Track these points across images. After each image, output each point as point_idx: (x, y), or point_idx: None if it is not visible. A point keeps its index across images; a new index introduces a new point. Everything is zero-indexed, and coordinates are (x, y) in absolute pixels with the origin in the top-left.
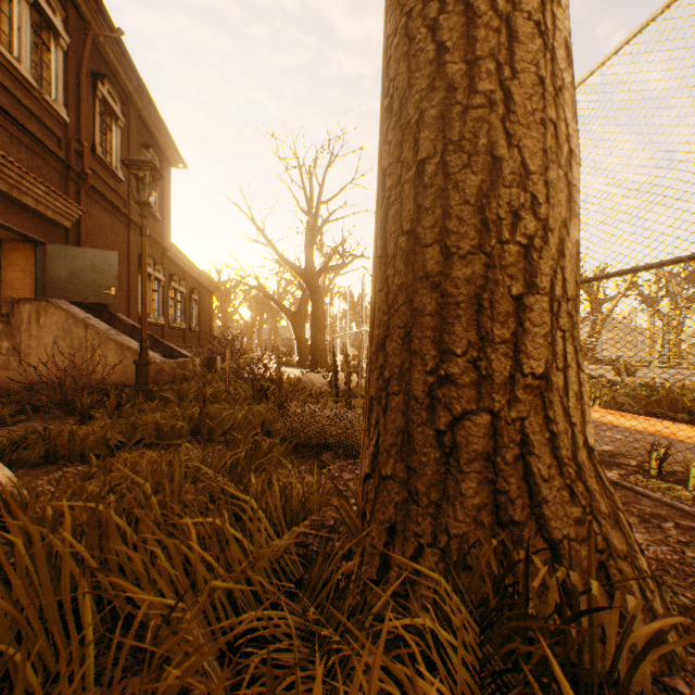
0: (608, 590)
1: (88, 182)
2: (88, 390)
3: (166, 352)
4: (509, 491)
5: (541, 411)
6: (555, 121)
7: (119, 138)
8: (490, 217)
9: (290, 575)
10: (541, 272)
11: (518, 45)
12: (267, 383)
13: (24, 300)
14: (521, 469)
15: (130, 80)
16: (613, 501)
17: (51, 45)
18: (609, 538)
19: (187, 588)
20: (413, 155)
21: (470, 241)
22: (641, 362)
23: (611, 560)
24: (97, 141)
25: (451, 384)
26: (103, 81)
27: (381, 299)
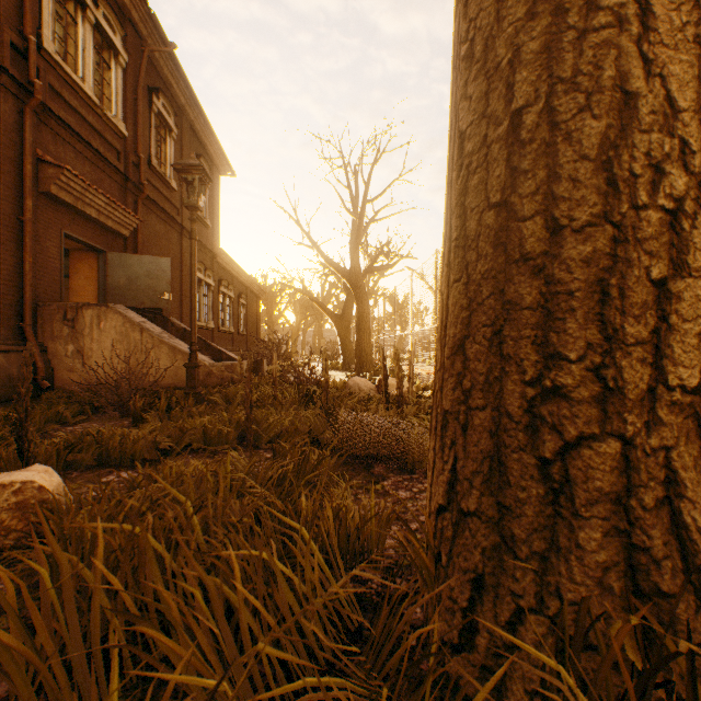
0: None
1: (144, 193)
2: (142, 392)
3: (215, 355)
4: (652, 548)
5: (695, 438)
6: None
7: (173, 149)
8: (619, 174)
9: (347, 621)
10: (694, 246)
11: None
12: (313, 388)
13: (87, 305)
14: (667, 518)
15: (183, 93)
16: None
17: (112, 63)
18: None
19: (228, 639)
20: (504, 106)
21: (590, 209)
22: None
23: None
24: (152, 153)
25: (560, 399)
26: (158, 95)
27: (458, 291)
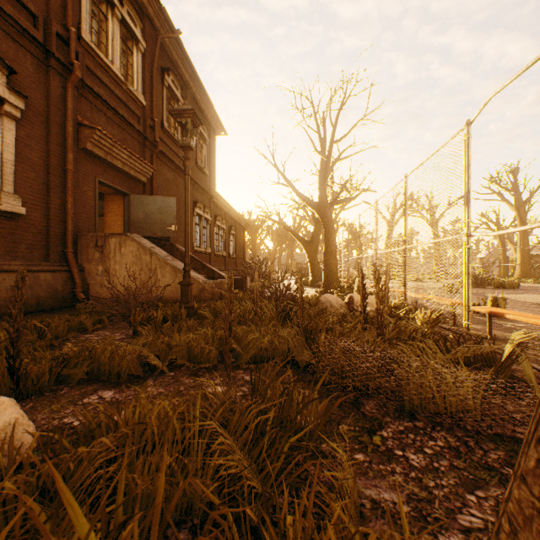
0: None
1: (157, 148)
2: (146, 305)
3: (209, 274)
4: None
5: None
6: None
7: None
8: None
9: None
10: None
11: None
12: (290, 304)
13: (111, 235)
14: None
15: (187, 71)
16: None
17: (134, 50)
18: None
19: None
20: None
21: None
22: None
23: None
24: (164, 118)
25: None
26: (168, 73)
27: None
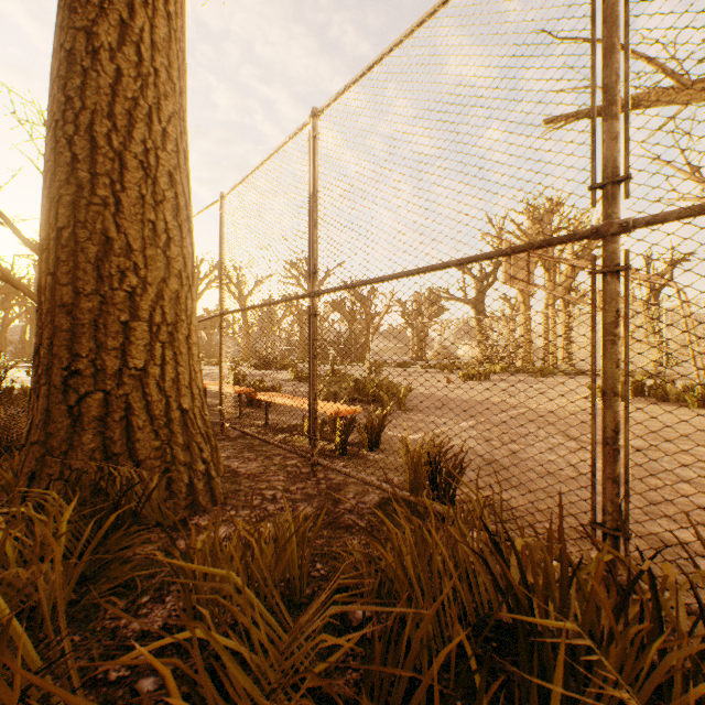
0: (169, 481)
1: None
2: None
3: None
4: (115, 437)
5: (142, 389)
6: (155, 221)
7: None
8: (105, 273)
9: None
10: (143, 308)
11: (128, 172)
12: None
13: None
14: (126, 424)
15: None
16: (192, 437)
17: None
18: (179, 455)
19: None
20: (56, 223)
21: (92, 286)
22: (394, 363)
23: (175, 466)
24: None
25: (80, 376)
26: None
27: (39, 317)
